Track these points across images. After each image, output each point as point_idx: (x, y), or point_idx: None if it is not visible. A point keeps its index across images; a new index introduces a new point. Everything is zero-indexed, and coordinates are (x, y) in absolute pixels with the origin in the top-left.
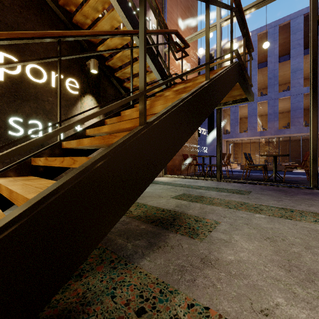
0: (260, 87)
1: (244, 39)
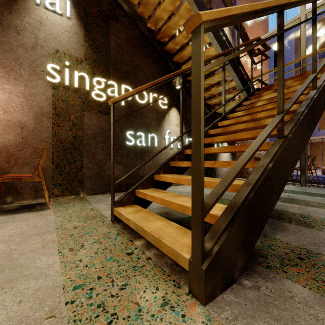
0: None
1: None
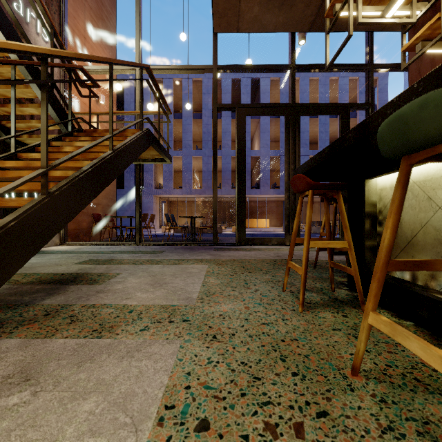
0: (196, 139)
1: (159, 104)
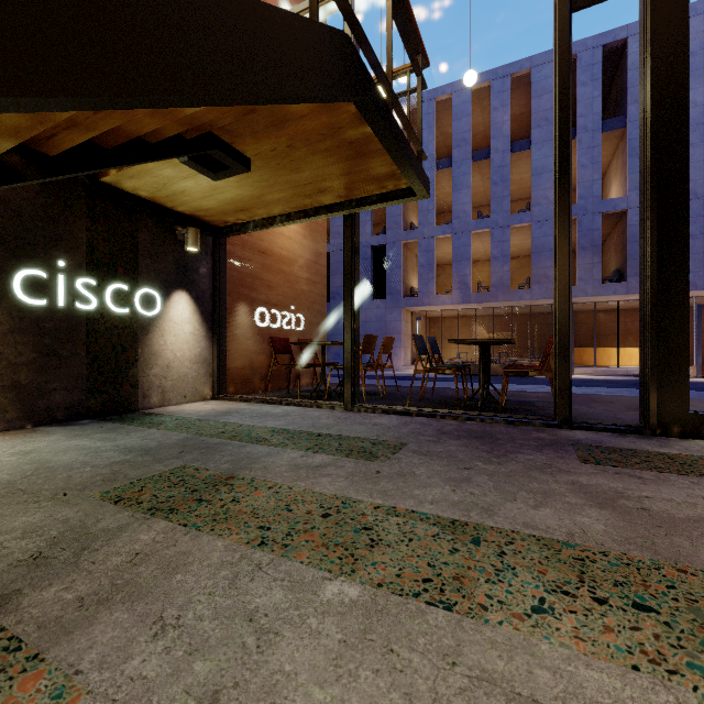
0: (478, 202)
1: (390, 3)
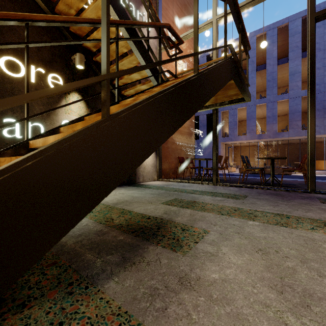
0: (259, 90)
1: (240, 35)
